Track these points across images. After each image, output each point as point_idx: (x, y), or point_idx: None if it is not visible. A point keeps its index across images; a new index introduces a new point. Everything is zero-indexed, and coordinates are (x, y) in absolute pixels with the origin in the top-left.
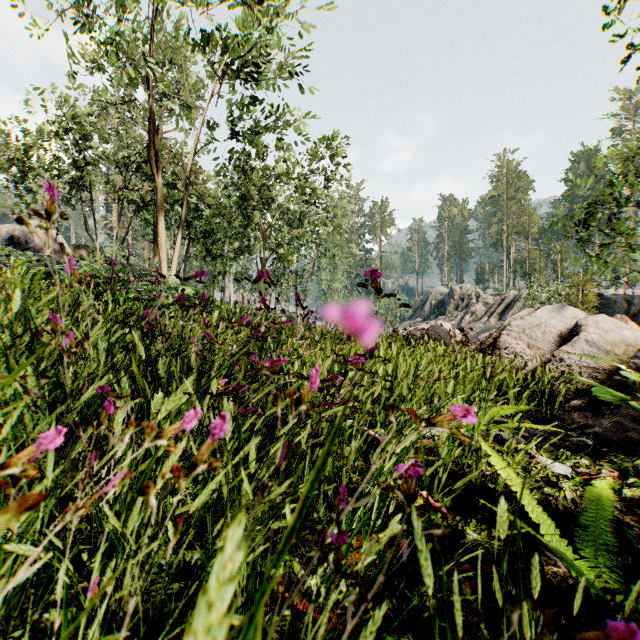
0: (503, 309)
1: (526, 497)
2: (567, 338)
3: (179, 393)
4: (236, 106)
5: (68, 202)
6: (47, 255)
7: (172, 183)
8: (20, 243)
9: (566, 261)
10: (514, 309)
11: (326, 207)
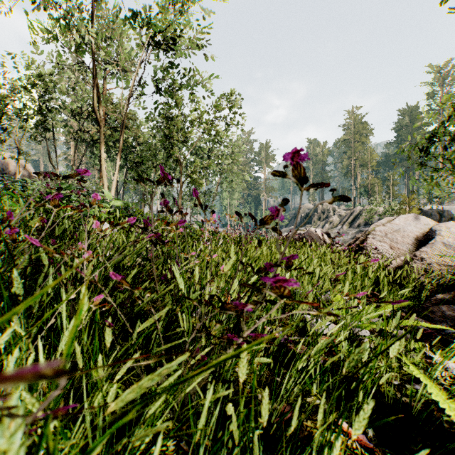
0: (352, 219)
1: None
2: (422, 241)
3: None
4: (160, 70)
5: (34, 139)
6: (8, 176)
7: (114, 127)
8: None
9: (396, 186)
10: (360, 219)
11: (226, 146)
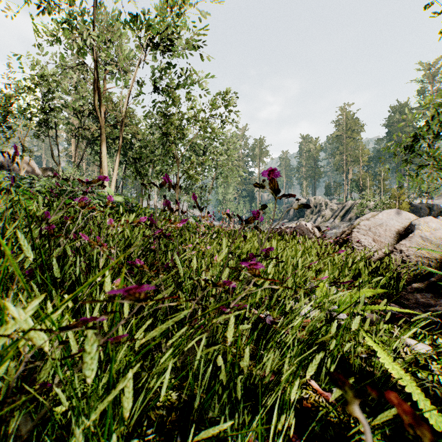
0: (344, 213)
1: (420, 397)
2: (403, 234)
3: (8, 325)
4: (158, 70)
5: (38, 137)
6: (16, 173)
7: (113, 124)
8: (3, 166)
9: (387, 180)
10: (351, 213)
11: (222, 142)
